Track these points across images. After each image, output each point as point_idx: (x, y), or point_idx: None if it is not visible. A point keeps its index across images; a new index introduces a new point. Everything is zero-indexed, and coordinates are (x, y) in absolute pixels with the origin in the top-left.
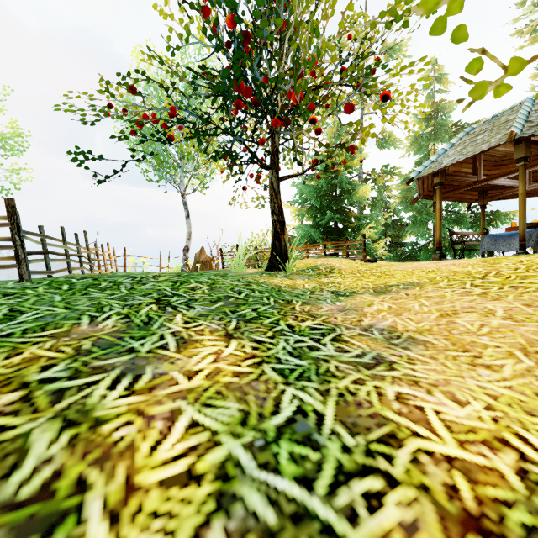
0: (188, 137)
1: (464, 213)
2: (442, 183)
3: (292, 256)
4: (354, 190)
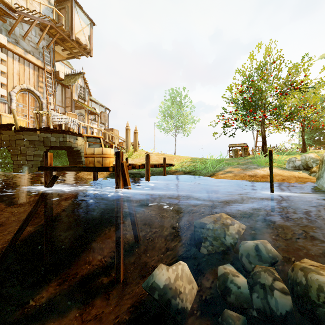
0: (284, 128)
1: None
2: None
3: (306, 149)
4: None
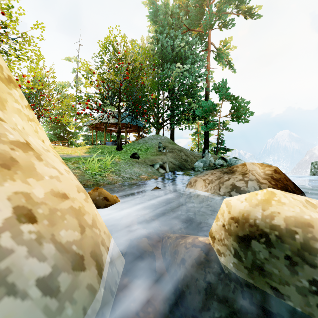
0: None
1: (115, 135)
2: (93, 127)
3: None
4: (71, 123)
